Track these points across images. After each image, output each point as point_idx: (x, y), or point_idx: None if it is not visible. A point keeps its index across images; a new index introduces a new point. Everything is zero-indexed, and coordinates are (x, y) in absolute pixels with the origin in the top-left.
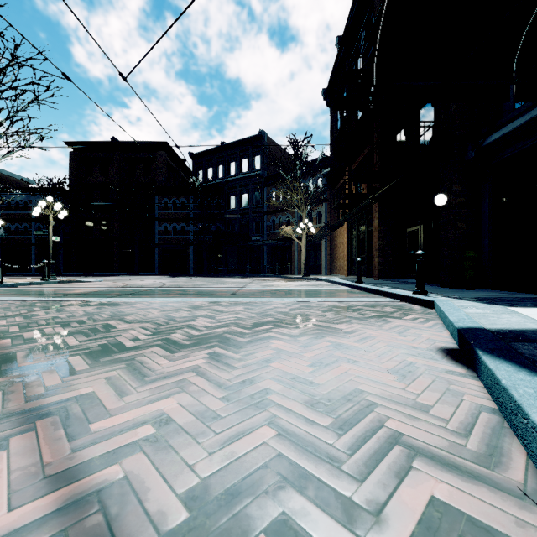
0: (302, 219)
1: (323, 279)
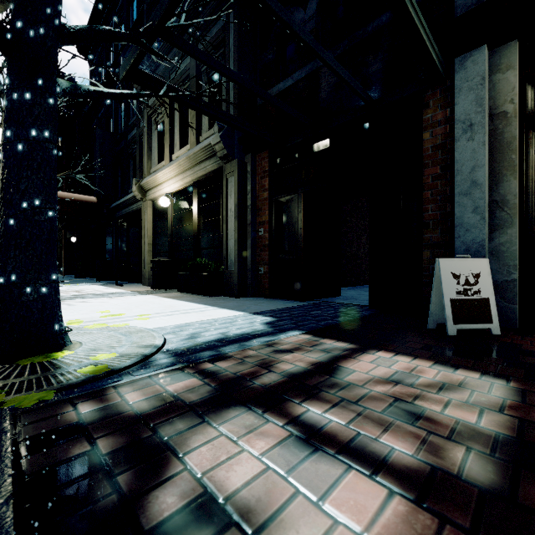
0: None
1: None
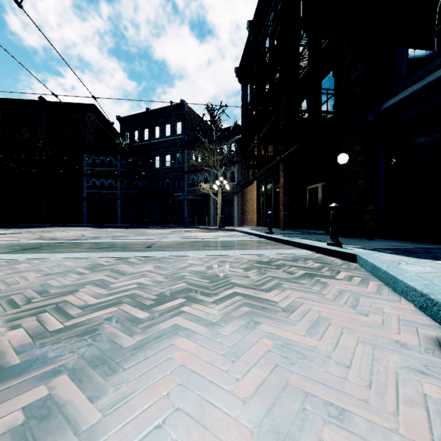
0: (218, 178)
1: (236, 230)
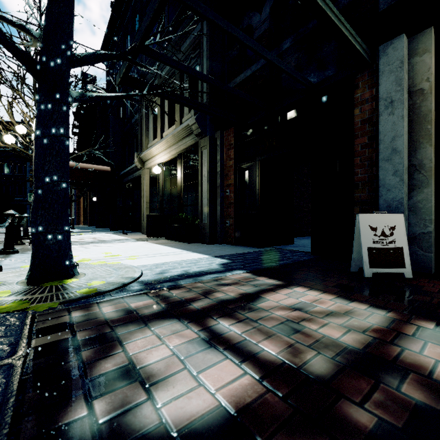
0: None
1: None
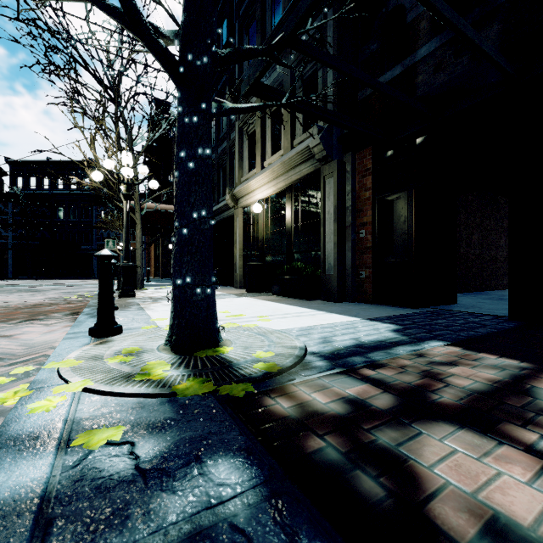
0: None
1: None
